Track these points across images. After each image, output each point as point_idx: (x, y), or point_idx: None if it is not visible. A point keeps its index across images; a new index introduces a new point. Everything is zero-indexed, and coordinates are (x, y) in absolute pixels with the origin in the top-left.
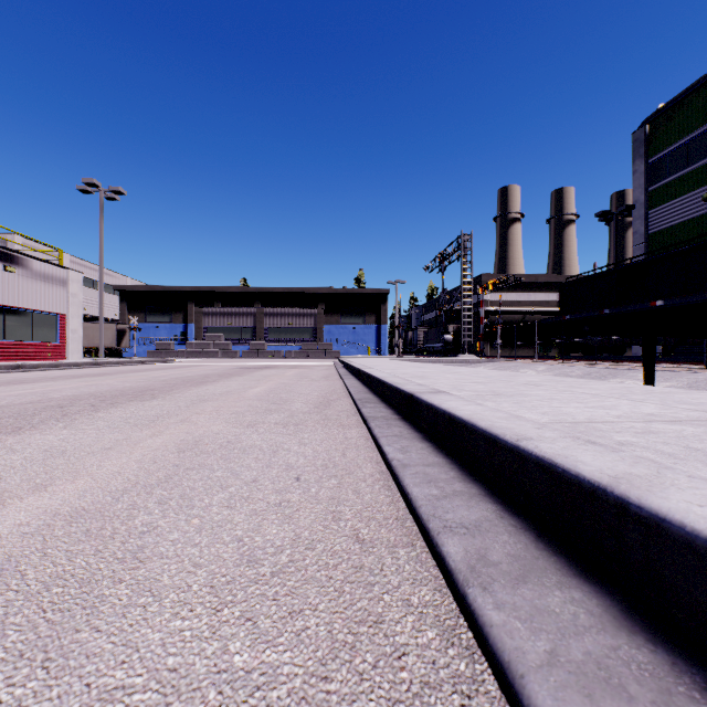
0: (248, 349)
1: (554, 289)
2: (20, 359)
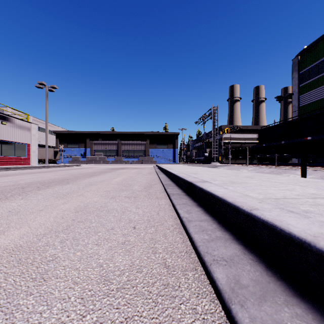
0: (114, 160)
1: (255, 132)
2: (9, 164)
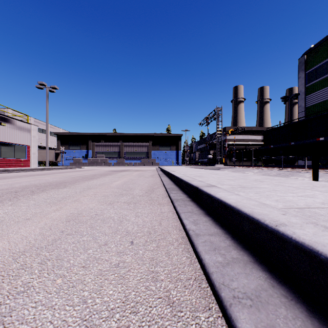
0: (116, 162)
1: (260, 134)
2: (8, 167)
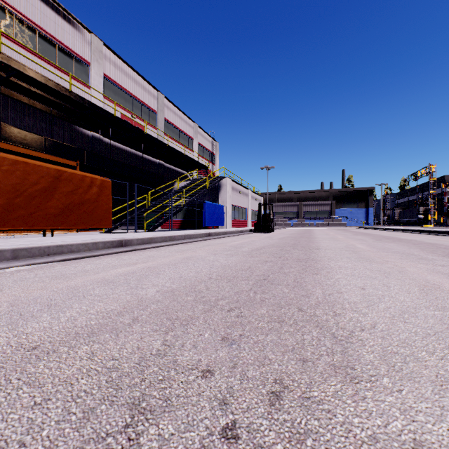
0: (295, 222)
1: None
2: None
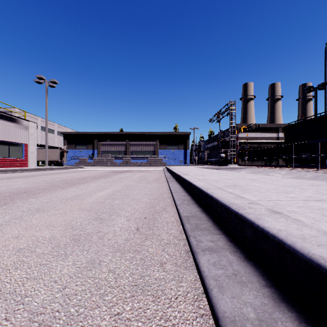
0: (122, 161)
1: (274, 131)
2: (1, 167)
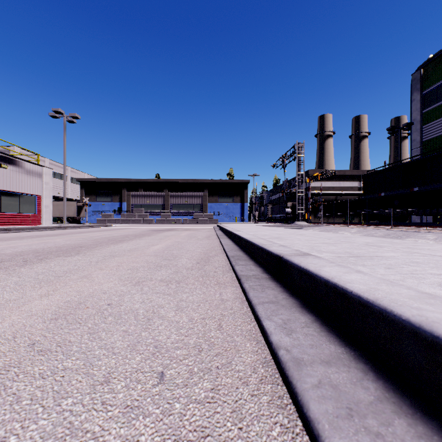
0: (159, 218)
1: (356, 179)
2: (11, 224)
